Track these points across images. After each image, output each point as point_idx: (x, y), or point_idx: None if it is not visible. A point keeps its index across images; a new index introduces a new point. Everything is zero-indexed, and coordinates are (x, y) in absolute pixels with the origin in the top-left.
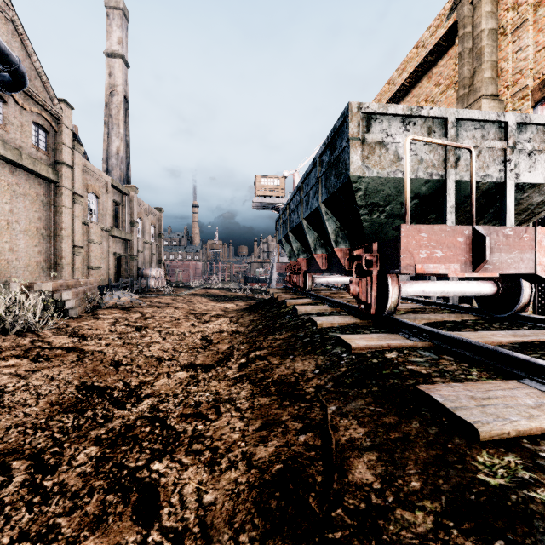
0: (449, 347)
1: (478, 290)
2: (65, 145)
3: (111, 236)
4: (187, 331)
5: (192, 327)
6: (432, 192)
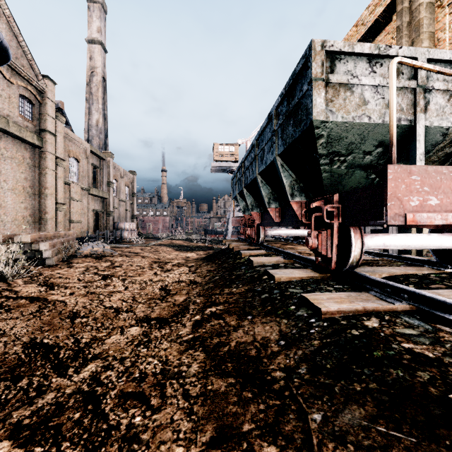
0: (440, 313)
1: (439, 243)
2: (48, 115)
3: (90, 194)
4: (149, 280)
5: (154, 276)
6: (398, 139)
